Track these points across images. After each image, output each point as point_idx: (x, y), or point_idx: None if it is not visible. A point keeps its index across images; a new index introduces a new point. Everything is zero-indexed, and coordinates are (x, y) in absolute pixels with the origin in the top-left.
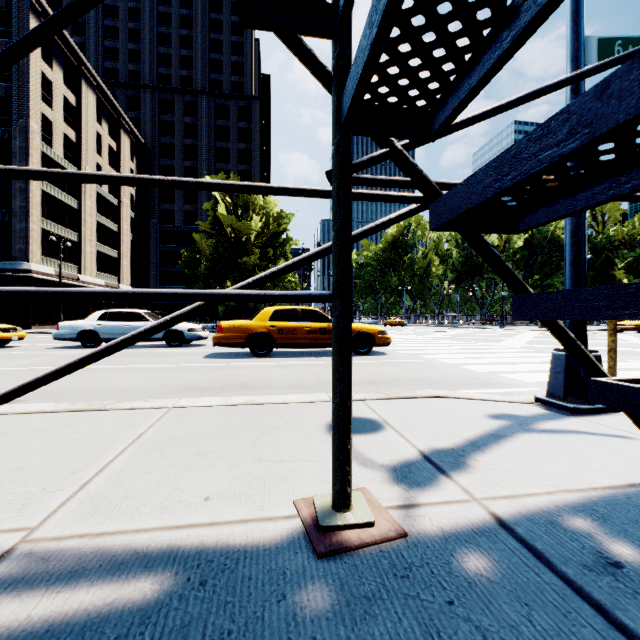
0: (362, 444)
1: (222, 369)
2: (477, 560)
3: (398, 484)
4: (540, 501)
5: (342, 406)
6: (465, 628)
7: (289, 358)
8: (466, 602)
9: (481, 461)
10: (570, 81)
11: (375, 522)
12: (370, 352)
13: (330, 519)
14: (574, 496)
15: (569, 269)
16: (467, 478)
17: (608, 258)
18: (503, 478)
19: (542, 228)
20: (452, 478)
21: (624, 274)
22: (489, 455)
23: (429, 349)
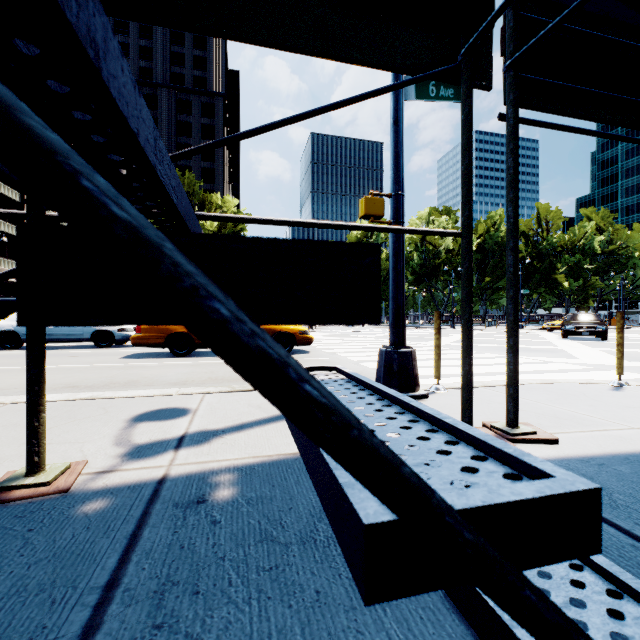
0: (144, 429)
1: (125, 368)
2: (99, 504)
3: (123, 457)
4: (221, 464)
5: (29, 391)
6: (17, 543)
7: (208, 357)
8: (44, 529)
9: (225, 438)
10: (256, 132)
11: (53, 483)
12: (295, 351)
13: (10, 482)
14: (255, 460)
15: (391, 276)
16: (190, 451)
17: (551, 263)
18: (221, 450)
19: (493, 233)
20: (178, 451)
21: (564, 278)
22: (240, 434)
23: (356, 348)
